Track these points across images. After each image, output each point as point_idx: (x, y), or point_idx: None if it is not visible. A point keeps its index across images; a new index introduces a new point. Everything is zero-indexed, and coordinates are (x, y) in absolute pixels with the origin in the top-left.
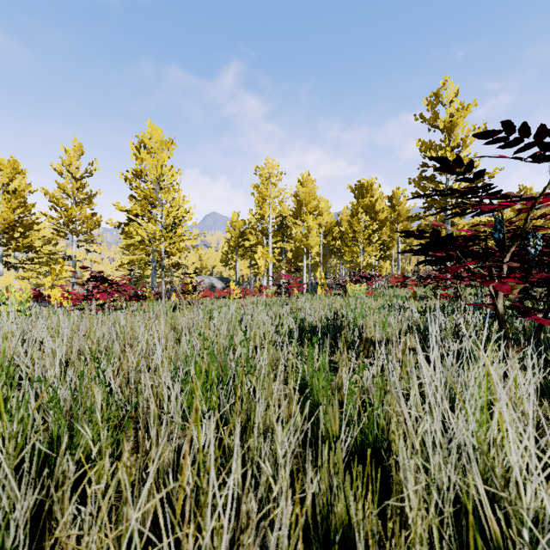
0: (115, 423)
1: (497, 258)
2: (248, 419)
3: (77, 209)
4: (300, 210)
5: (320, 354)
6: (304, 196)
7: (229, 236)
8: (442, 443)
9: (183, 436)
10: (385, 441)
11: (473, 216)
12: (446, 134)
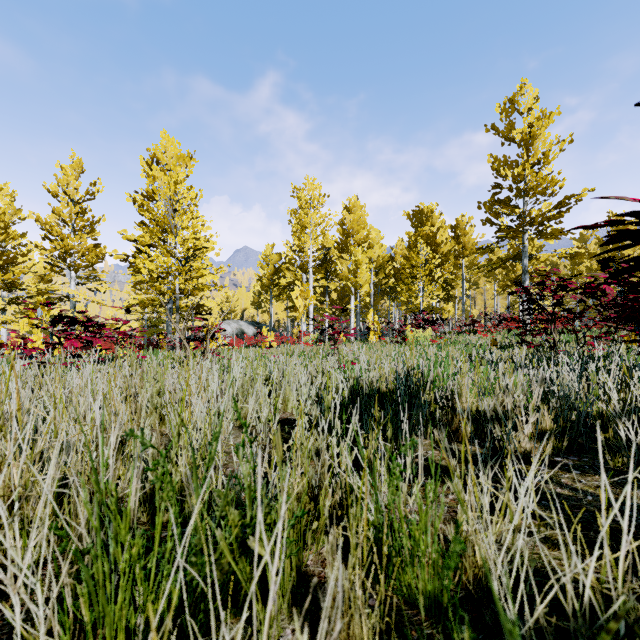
0: None
1: None
2: (251, 635)
3: (76, 238)
4: (346, 242)
5: None
6: (352, 224)
7: (262, 273)
8: None
9: None
10: None
11: None
12: (524, 148)
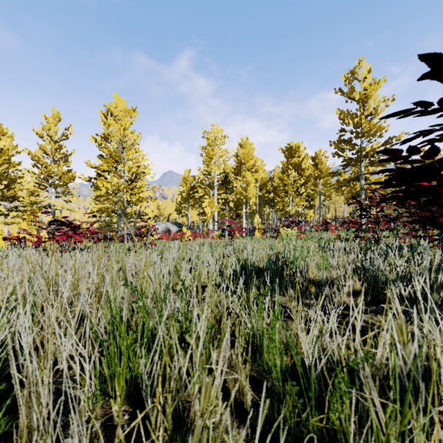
0: None
1: None
2: (186, 387)
3: (55, 166)
4: (240, 168)
5: (270, 303)
6: (243, 156)
7: (182, 189)
8: None
9: None
10: None
11: None
12: (361, 104)
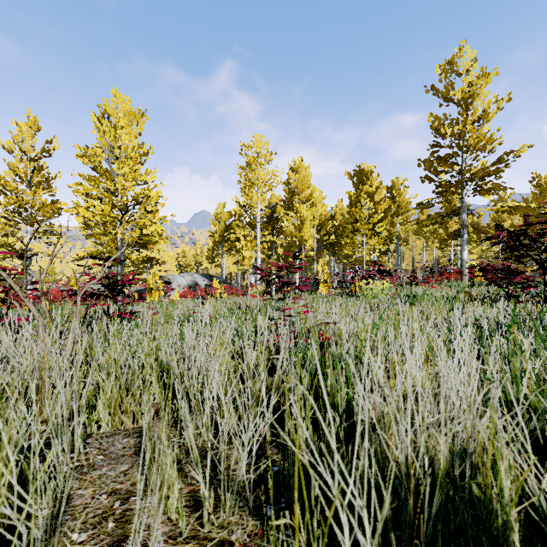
0: None
1: None
2: None
3: (30, 193)
4: (292, 200)
5: None
6: (297, 183)
7: (214, 230)
8: None
9: None
10: None
11: None
12: (463, 106)
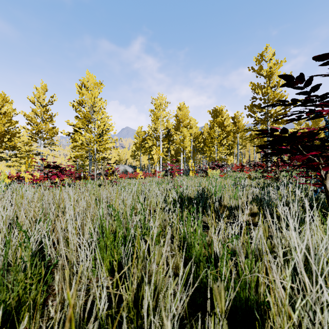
0: (38, 278)
1: (325, 150)
2: (144, 267)
3: (43, 124)
4: (179, 125)
5: (195, 218)
6: (181, 116)
7: (136, 141)
8: (320, 317)
9: (88, 295)
10: (256, 301)
11: (308, 120)
12: (267, 79)
